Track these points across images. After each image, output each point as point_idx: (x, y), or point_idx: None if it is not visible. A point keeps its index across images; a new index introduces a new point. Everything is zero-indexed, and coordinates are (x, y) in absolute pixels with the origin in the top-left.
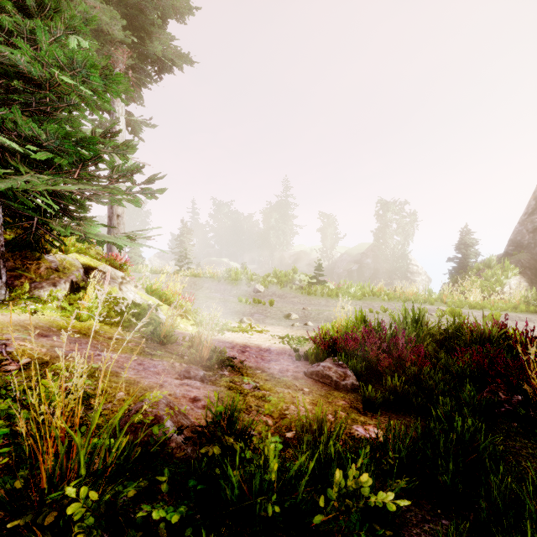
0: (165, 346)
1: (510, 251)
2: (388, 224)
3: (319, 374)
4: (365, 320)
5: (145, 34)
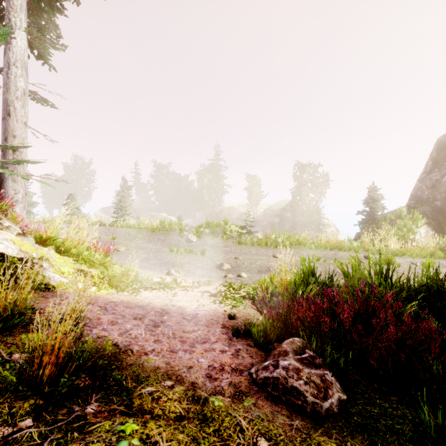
0: (1, 336)
1: (412, 204)
2: (304, 183)
3: (279, 385)
4: (313, 273)
5: None
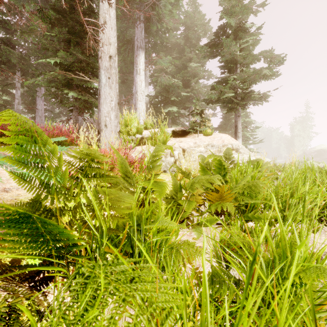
0: None
1: None
2: None
3: None
4: None
5: None
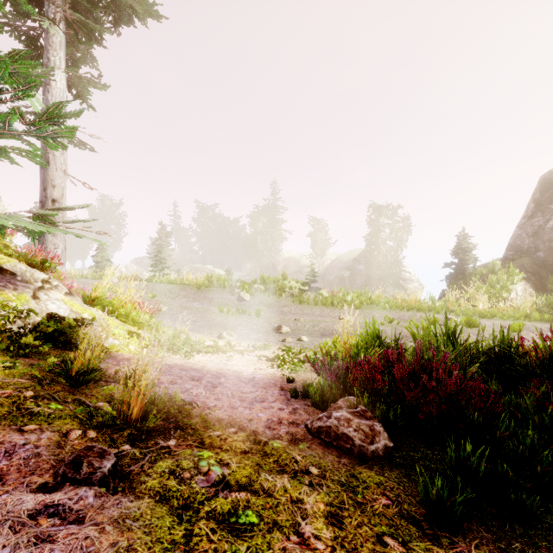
0: (80, 389)
1: (510, 256)
2: (380, 229)
3: (331, 433)
4: (378, 335)
5: None
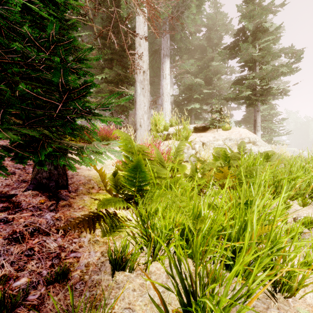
0: None
1: None
2: None
3: None
4: None
5: (274, 83)
